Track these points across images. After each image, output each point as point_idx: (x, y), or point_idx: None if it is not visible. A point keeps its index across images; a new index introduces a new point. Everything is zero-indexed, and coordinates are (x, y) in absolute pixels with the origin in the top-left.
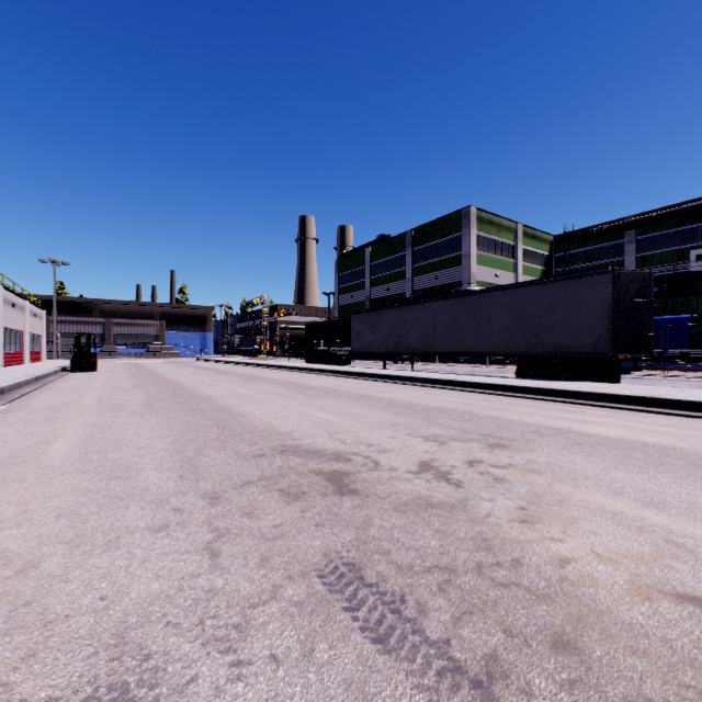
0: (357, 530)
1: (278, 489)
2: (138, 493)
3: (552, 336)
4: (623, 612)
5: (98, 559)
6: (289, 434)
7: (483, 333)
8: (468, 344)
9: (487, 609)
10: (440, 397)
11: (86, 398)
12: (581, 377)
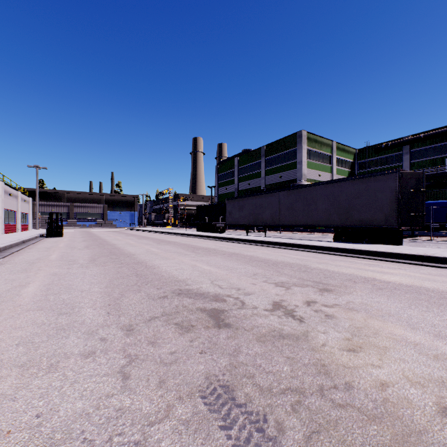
0: (230, 356)
1: (174, 323)
2: (77, 325)
3: (357, 214)
4: (437, 432)
5: (40, 381)
6: (184, 281)
7: (311, 212)
8: (302, 220)
9: (330, 428)
10: (284, 255)
11: (52, 255)
12: (377, 241)
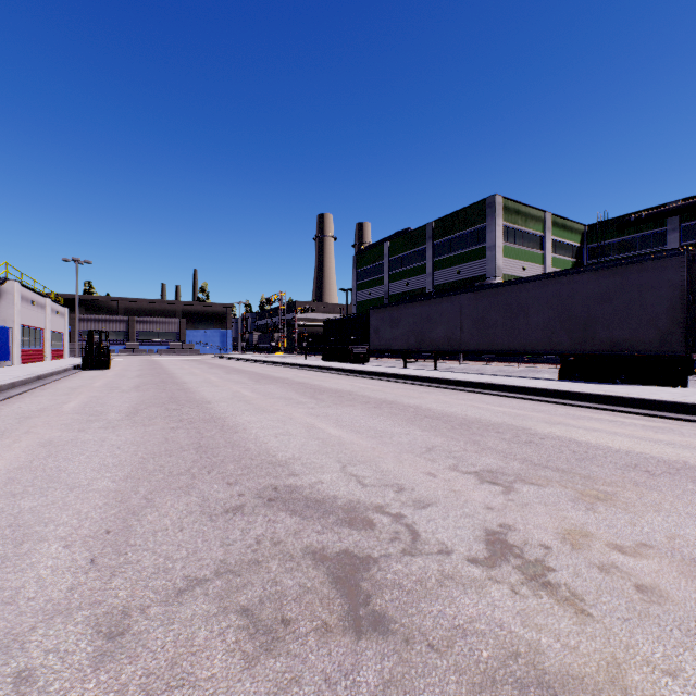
0: None
1: (240, 608)
2: None
3: (605, 331)
4: None
5: None
6: (286, 465)
7: (518, 329)
8: (501, 341)
9: None
10: (477, 405)
11: (71, 402)
12: (644, 380)
